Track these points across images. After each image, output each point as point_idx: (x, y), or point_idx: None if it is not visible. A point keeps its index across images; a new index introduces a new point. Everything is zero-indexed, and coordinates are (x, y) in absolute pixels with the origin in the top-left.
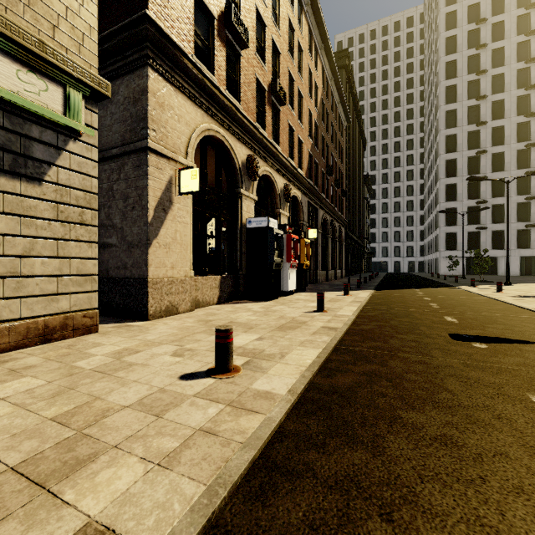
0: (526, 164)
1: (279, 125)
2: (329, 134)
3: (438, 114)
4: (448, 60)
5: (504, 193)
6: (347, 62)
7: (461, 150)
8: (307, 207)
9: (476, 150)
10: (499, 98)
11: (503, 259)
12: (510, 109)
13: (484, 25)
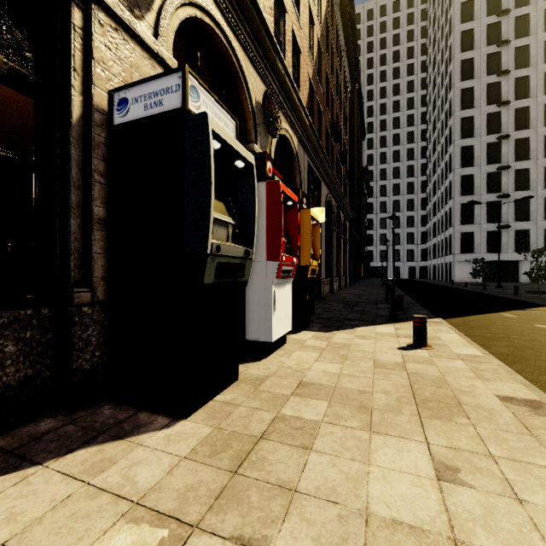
0: None
1: None
2: (334, 82)
3: (451, 94)
4: (464, 29)
5: (529, 186)
6: (351, 9)
7: (479, 135)
8: (306, 171)
9: (496, 135)
10: (523, 74)
11: (528, 263)
12: (536, 87)
13: None
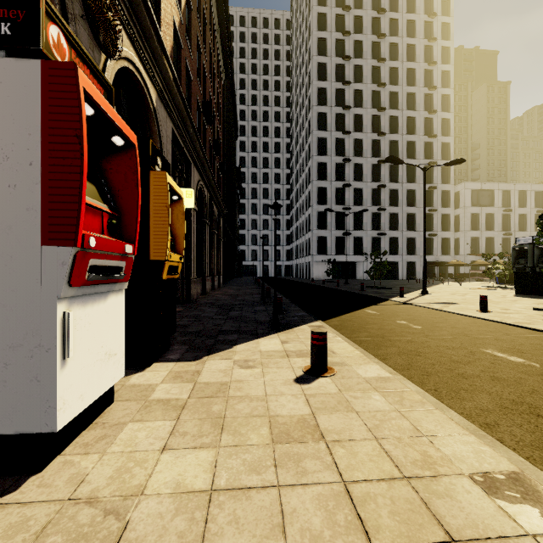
0: (377, 178)
1: None
2: (207, 58)
3: (310, 114)
4: (320, 61)
5: (363, 202)
6: None
7: (331, 155)
8: (170, 141)
9: (342, 158)
10: (359, 112)
11: (362, 264)
12: (367, 125)
13: (348, 39)
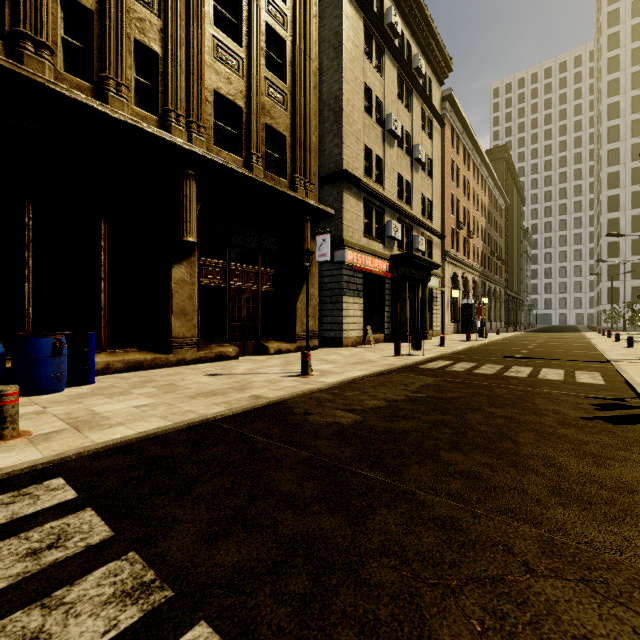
0: None
1: (469, 248)
2: (492, 226)
3: (600, 176)
4: (610, 125)
5: None
6: (505, 154)
7: (624, 210)
8: (480, 284)
9: (639, 209)
10: None
11: None
12: None
13: None
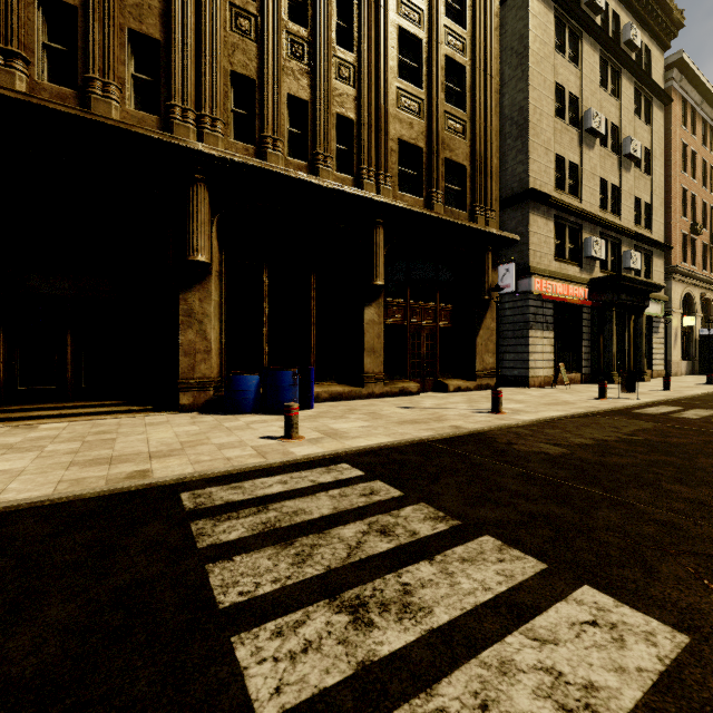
0: None
1: None
2: None
3: None
4: None
5: None
6: None
7: None
8: None
9: None
10: None
11: None
12: None
13: None
